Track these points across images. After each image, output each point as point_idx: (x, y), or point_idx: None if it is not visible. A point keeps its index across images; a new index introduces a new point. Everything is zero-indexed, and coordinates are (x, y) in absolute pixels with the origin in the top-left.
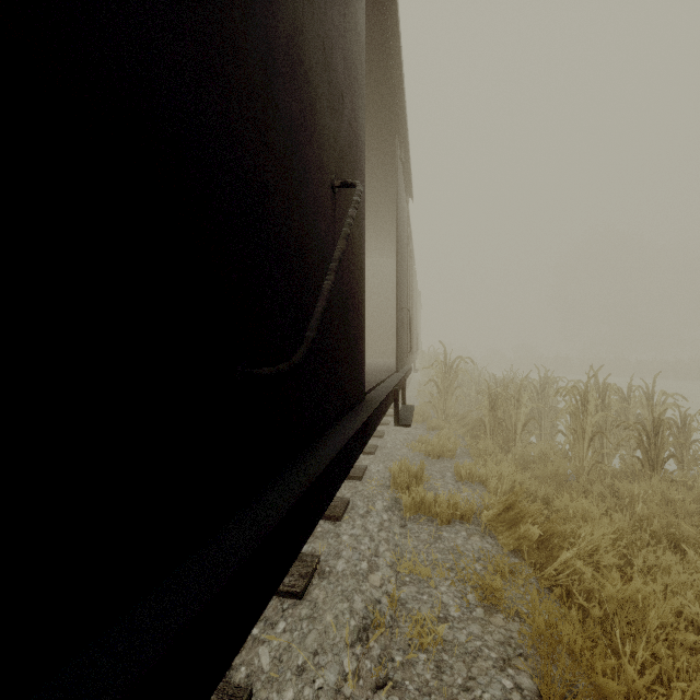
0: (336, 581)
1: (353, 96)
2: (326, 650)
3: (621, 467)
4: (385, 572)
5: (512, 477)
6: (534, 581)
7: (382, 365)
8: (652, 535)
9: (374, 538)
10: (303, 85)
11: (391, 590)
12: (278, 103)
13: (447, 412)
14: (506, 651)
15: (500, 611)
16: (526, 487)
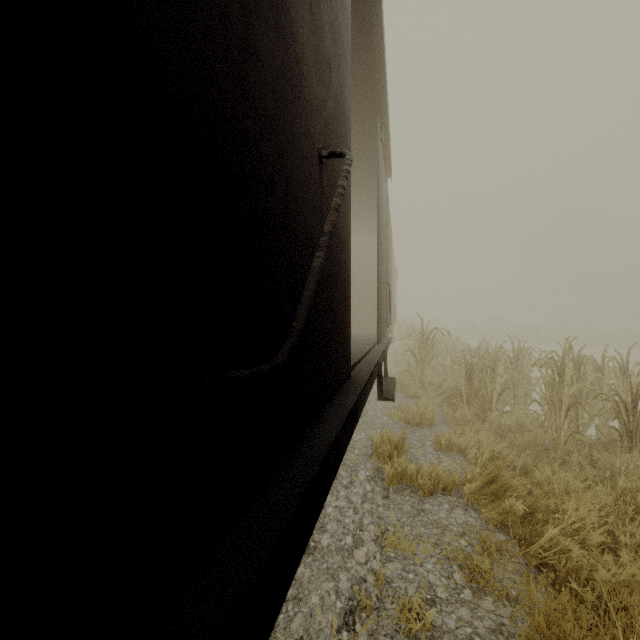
0: (321, 557)
1: (340, 67)
2: (312, 636)
3: (597, 437)
4: (370, 547)
5: (491, 447)
6: (519, 558)
7: (362, 337)
8: (635, 508)
9: (358, 510)
10: (289, 39)
11: (376, 566)
12: (259, 50)
13: (424, 381)
14: (499, 639)
15: (489, 594)
16: (504, 456)
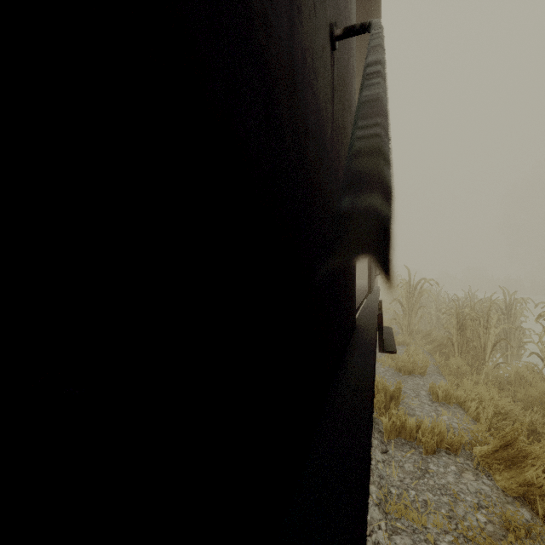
0: None
1: None
2: None
3: None
4: (373, 513)
5: (493, 401)
6: None
7: None
8: None
9: None
10: None
11: (381, 539)
12: None
13: (411, 329)
14: None
15: None
16: (507, 411)
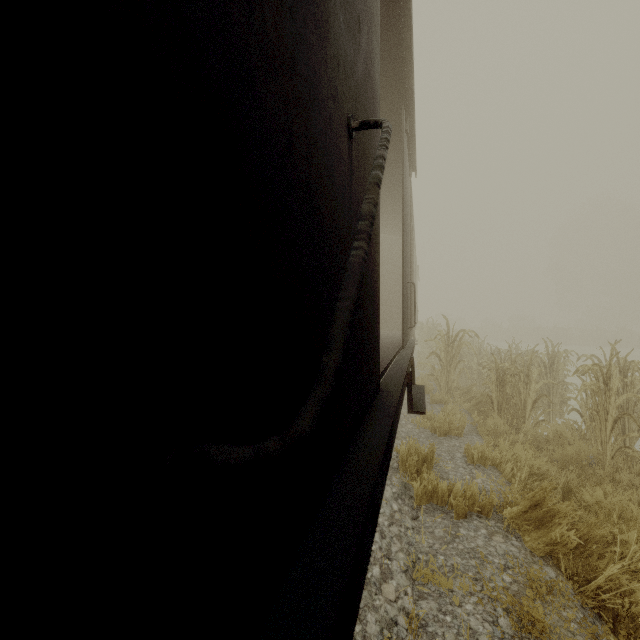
0: None
1: (369, 31)
2: None
3: None
4: (400, 580)
5: (529, 462)
6: (573, 598)
7: (385, 339)
8: None
9: (385, 535)
10: None
11: (407, 605)
12: None
13: (450, 385)
14: None
15: None
16: (544, 472)
